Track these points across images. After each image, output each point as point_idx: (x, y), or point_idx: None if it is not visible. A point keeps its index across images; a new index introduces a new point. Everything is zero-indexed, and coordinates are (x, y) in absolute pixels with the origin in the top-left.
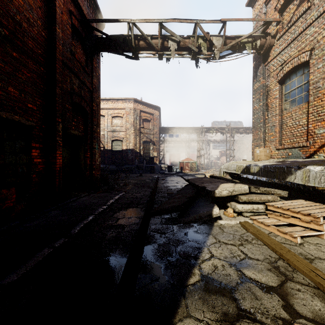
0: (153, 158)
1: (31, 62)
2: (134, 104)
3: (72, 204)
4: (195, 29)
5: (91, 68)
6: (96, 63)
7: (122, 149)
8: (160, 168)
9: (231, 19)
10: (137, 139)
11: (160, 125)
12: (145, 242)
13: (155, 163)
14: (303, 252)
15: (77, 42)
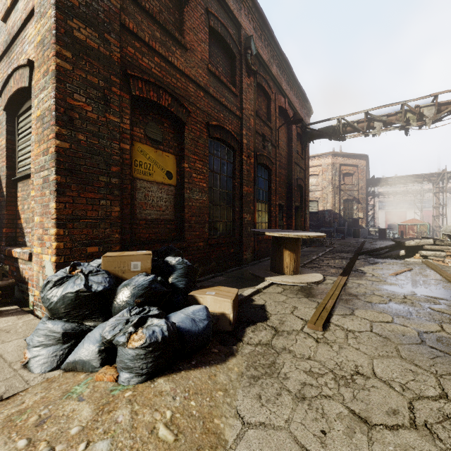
0: (357, 220)
1: (283, 171)
2: (332, 158)
3: (302, 250)
4: (402, 108)
5: (304, 153)
6: (307, 147)
7: (318, 210)
8: (368, 233)
9: (443, 92)
10: (336, 198)
11: (368, 174)
12: (357, 259)
13: (360, 226)
14: (445, 267)
15: (298, 142)
